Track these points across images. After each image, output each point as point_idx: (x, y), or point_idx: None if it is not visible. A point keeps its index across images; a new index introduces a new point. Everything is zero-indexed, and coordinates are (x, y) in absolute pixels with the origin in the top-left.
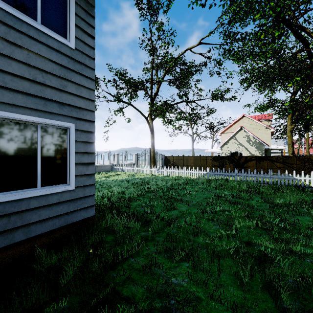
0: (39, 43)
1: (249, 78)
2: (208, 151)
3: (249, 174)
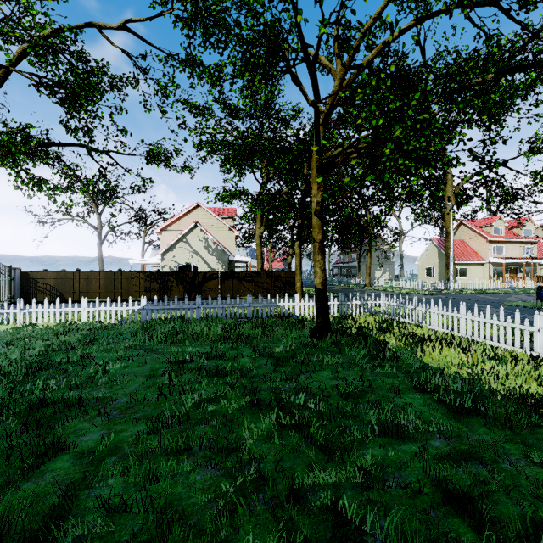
0: None
1: (211, 144)
2: (136, 262)
3: (219, 305)
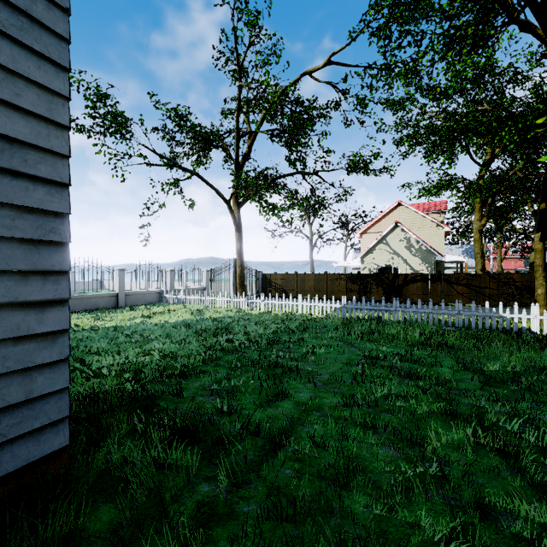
0: None
1: (412, 136)
2: (339, 265)
3: (419, 309)
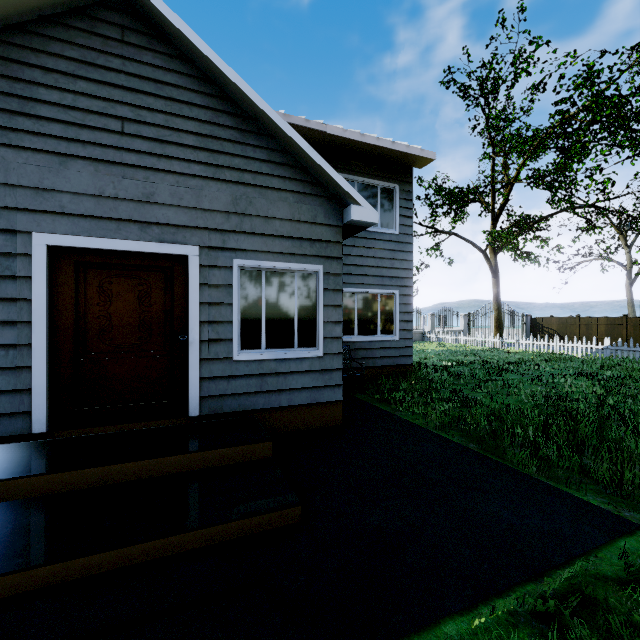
0: (379, 241)
1: None
2: None
3: None
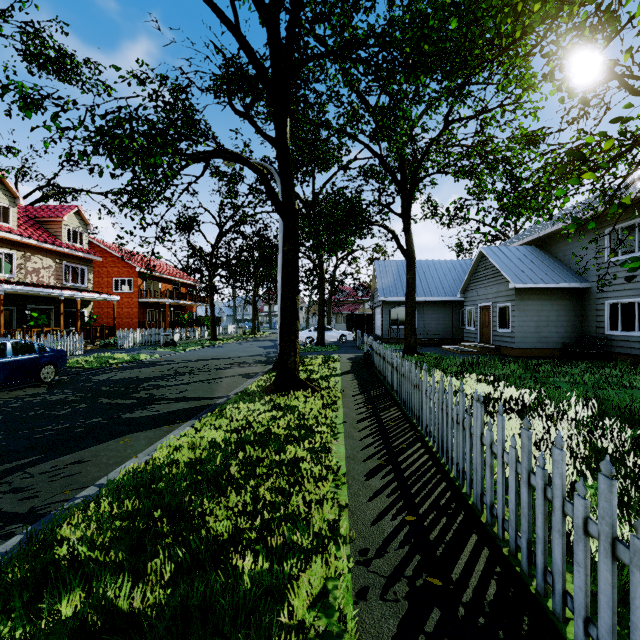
0: None
1: None
2: None
3: None
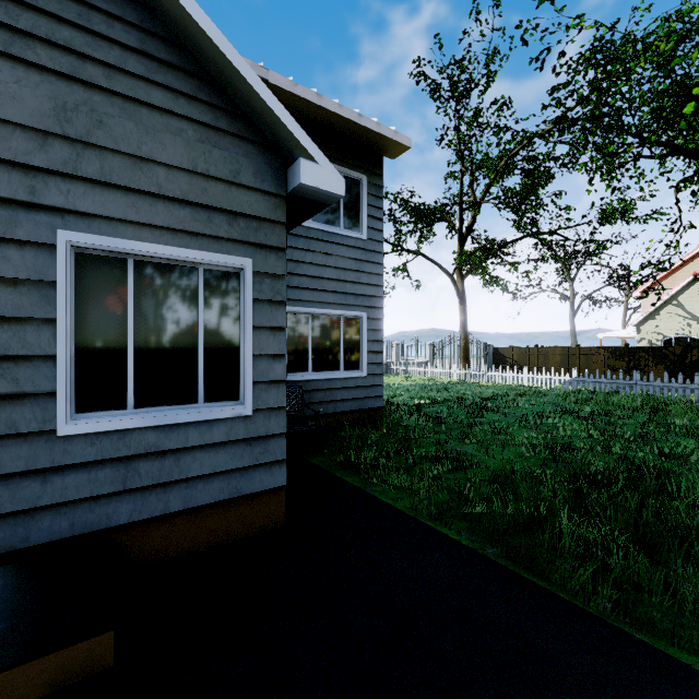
0: (342, 246)
1: None
2: (606, 335)
3: (665, 383)
